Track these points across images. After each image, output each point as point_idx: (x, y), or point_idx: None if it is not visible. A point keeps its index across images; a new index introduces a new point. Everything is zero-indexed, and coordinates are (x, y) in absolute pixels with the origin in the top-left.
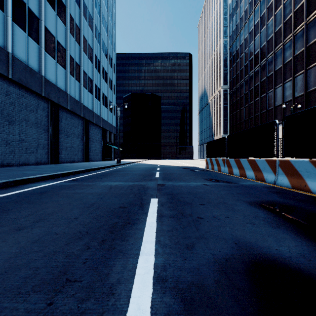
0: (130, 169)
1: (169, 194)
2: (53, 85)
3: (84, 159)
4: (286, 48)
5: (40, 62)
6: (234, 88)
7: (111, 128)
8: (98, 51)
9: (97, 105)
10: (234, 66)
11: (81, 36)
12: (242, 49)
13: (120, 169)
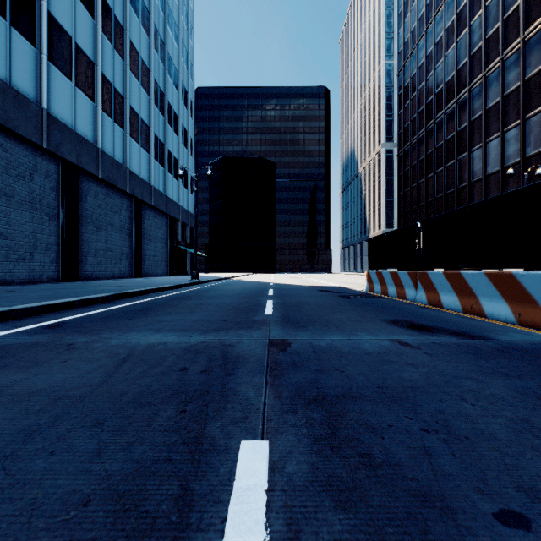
0: (212, 292)
1: (312, 399)
2: (67, 128)
3: (132, 273)
4: (509, 66)
5: (38, 83)
6: (407, 145)
7: (185, 217)
8: (161, 74)
9: (158, 173)
10: (407, 105)
11: (126, 42)
12: (422, 73)
13: (192, 292)
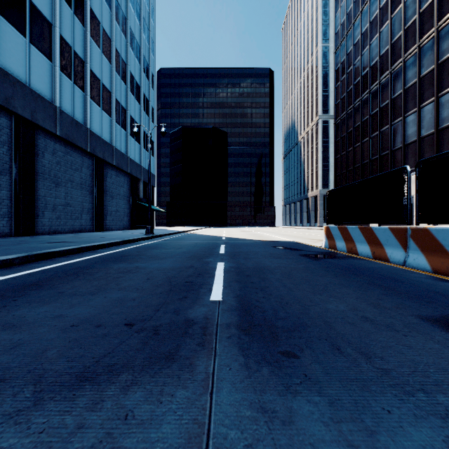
0: (158, 249)
1: None
2: (20, 83)
3: (94, 227)
4: (443, 36)
5: None
6: (343, 114)
7: (147, 177)
8: (123, 45)
9: (120, 136)
10: (344, 79)
11: (86, 9)
12: (358, 49)
13: (135, 249)
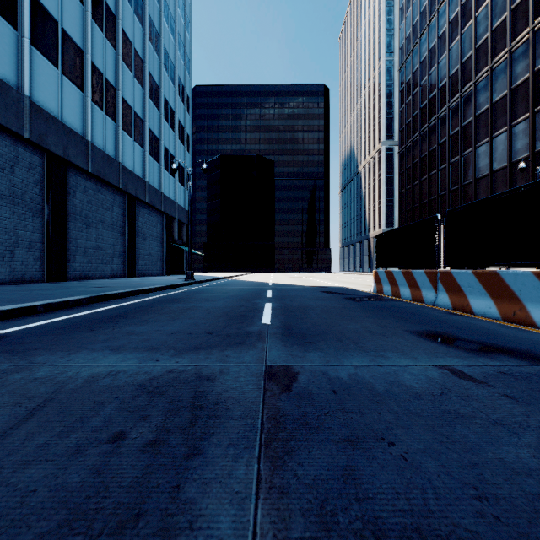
0: (205, 293)
1: None
2: (53, 118)
3: (125, 272)
4: (517, 58)
5: (19, 68)
6: (408, 142)
7: (182, 215)
8: (157, 67)
9: (154, 169)
10: (409, 101)
11: (118, 31)
12: (425, 68)
13: (183, 293)
